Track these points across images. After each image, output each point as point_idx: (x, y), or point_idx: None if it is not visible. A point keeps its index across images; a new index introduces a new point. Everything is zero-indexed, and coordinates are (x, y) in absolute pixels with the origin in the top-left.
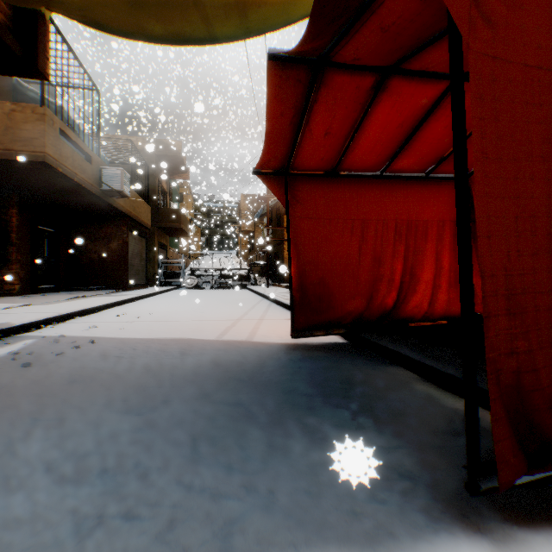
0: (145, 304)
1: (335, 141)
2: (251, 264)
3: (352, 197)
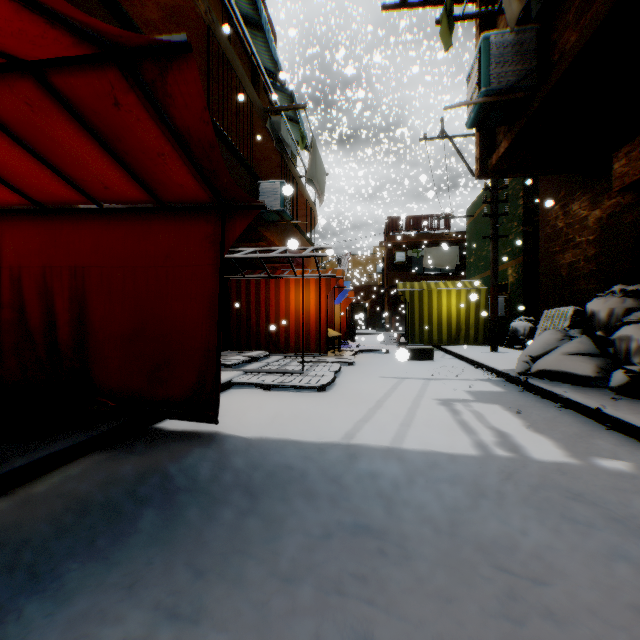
0: None
1: None
2: None
3: None
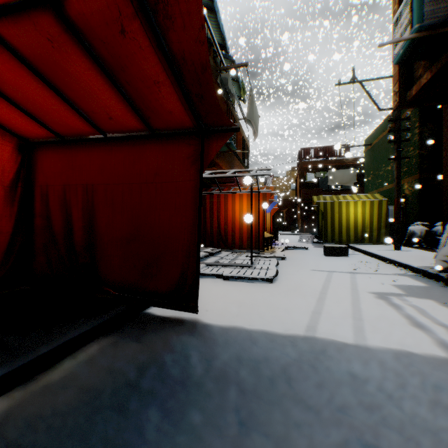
0: None
1: None
2: None
3: None
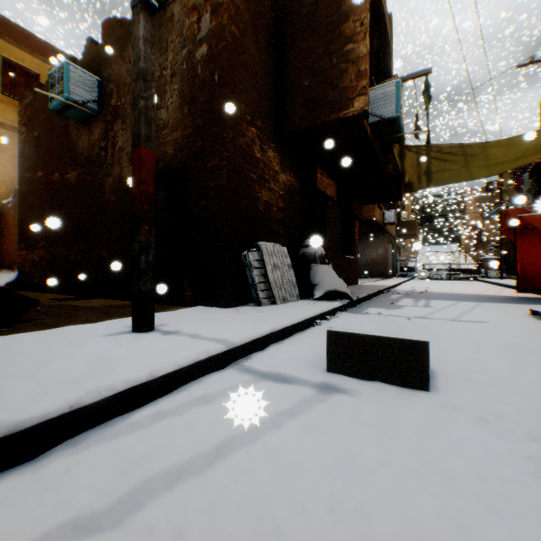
0: (411, 285)
1: None
2: (480, 259)
3: None
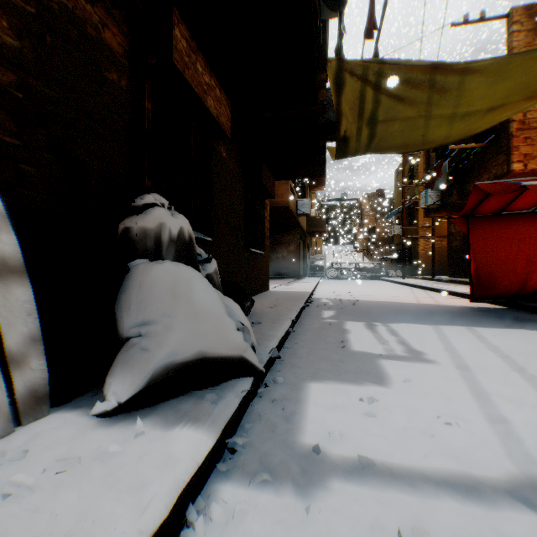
0: (328, 287)
1: (501, 203)
2: (380, 258)
3: (509, 225)
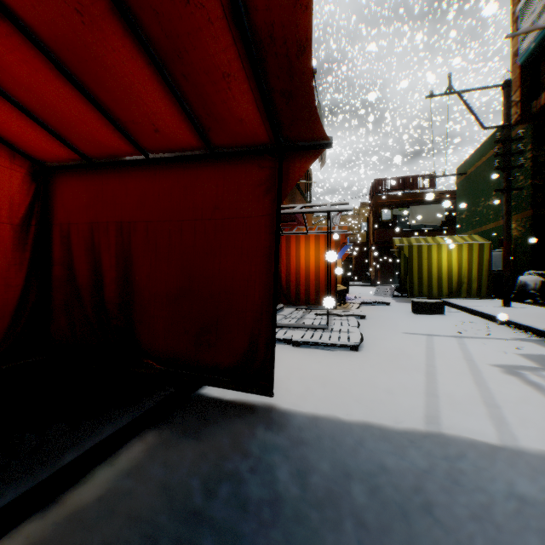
0: None
1: None
2: None
3: None
